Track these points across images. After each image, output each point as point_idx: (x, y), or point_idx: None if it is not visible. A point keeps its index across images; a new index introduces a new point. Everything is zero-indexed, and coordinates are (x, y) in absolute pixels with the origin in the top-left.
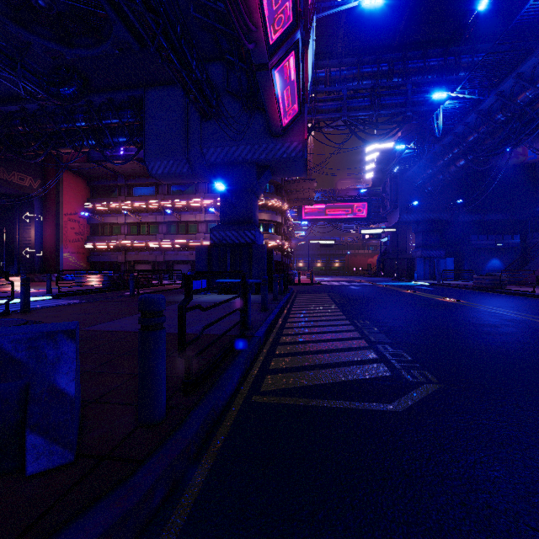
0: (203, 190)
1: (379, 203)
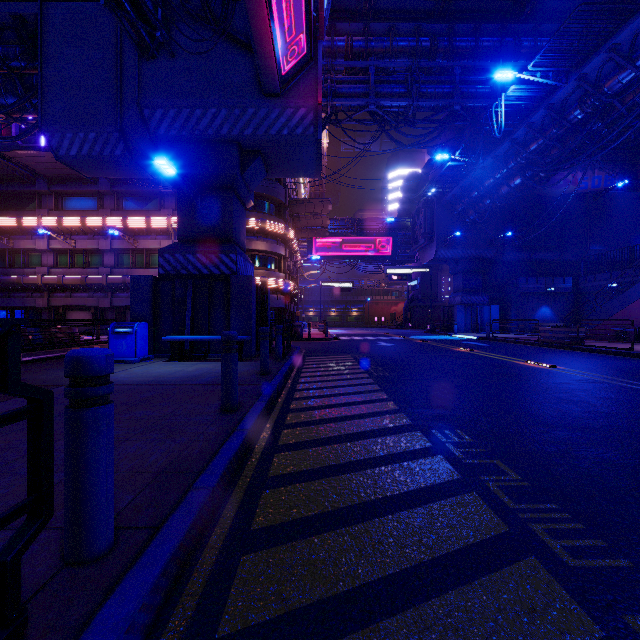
0: (172, 206)
1: (406, 238)
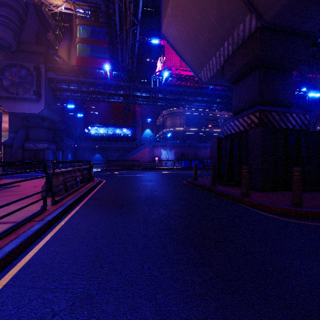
0: None
1: None
